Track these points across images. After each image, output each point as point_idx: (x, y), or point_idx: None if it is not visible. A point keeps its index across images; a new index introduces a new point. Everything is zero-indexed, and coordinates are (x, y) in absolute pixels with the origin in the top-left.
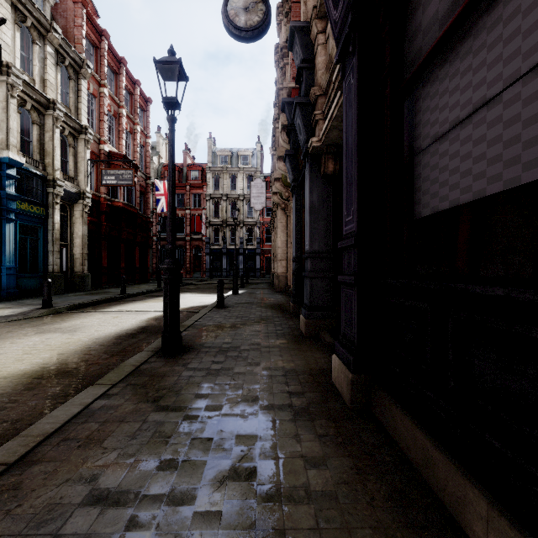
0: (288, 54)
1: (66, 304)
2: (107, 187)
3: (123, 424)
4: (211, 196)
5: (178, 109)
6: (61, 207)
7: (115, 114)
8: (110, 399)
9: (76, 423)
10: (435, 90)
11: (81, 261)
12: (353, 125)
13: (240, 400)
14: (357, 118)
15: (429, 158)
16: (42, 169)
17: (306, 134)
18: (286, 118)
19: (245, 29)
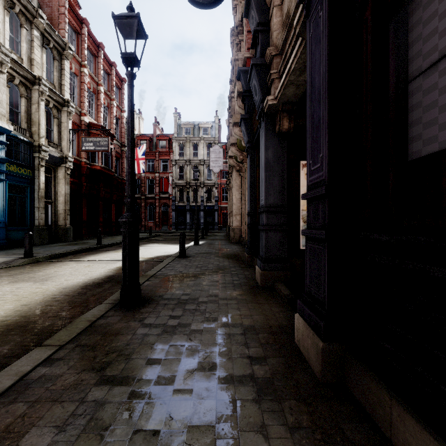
0: (243, 31)
1: (47, 254)
2: (87, 152)
3: (55, 406)
4: (176, 161)
5: (137, 66)
6: (47, 169)
7: (94, 91)
8: (52, 366)
9: (2, 403)
10: None
11: (63, 216)
12: (322, 62)
13: (196, 368)
14: (328, 52)
15: (438, 78)
16: (29, 136)
17: (262, 94)
18: (241, 86)
19: None
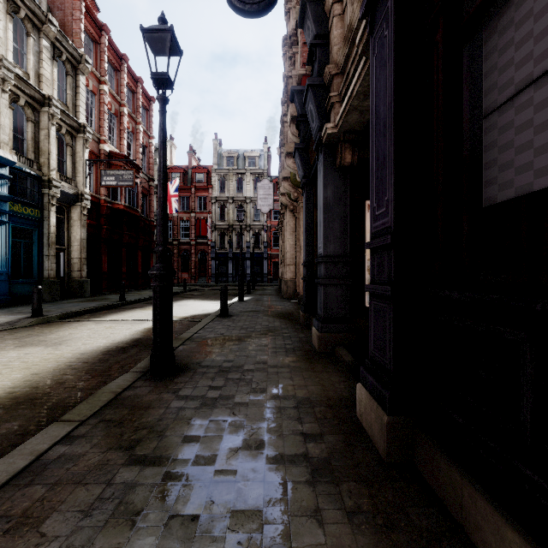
0: (298, 42)
1: (59, 312)
2: (107, 188)
3: (78, 489)
4: (217, 199)
5: (171, 88)
6: (58, 209)
7: (116, 113)
8: (73, 444)
9: (17, 485)
10: (524, 12)
11: (79, 265)
12: (387, 89)
13: (240, 447)
14: (394, 78)
15: (514, 115)
16: (37, 169)
17: (319, 121)
18: (295, 109)
19: (249, 1)
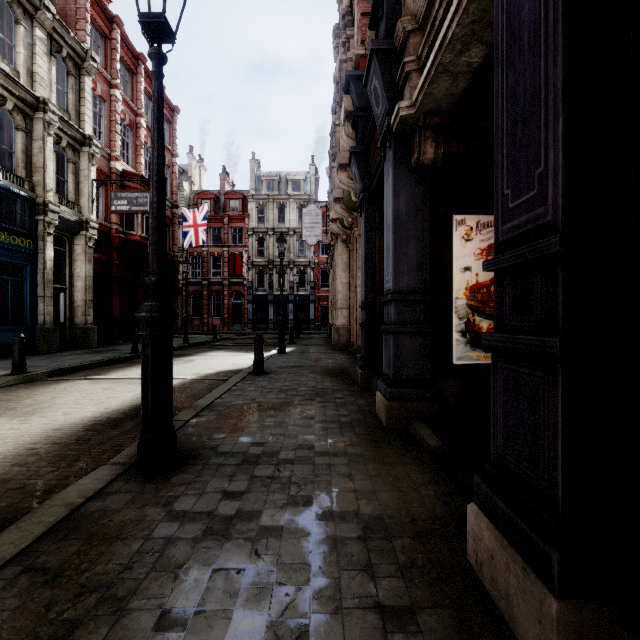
0: (353, 22)
1: (49, 368)
2: (120, 215)
3: None
4: (254, 230)
5: (171, 41)
6: (58, 240)
7: (131, 124)
8: None
9: None
10: None
11: (83, 309)
12: None
13: None
14: None
15: None
16: (29, 189)
17: (388, 101)
18: (351, 102)
19: None
